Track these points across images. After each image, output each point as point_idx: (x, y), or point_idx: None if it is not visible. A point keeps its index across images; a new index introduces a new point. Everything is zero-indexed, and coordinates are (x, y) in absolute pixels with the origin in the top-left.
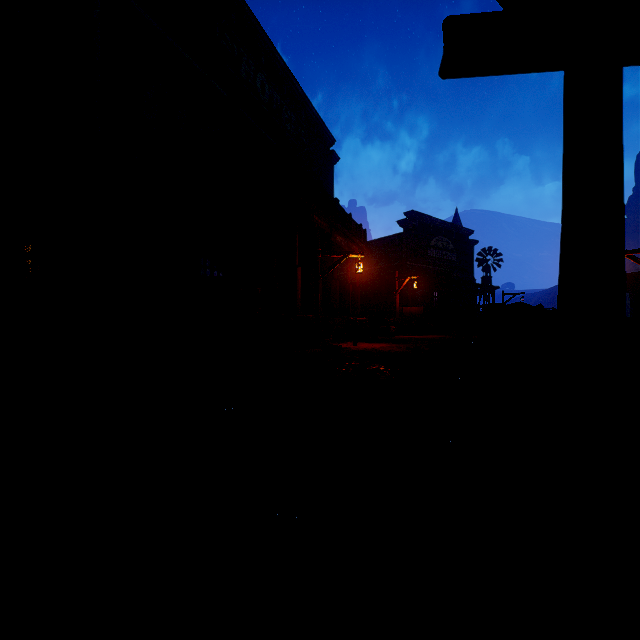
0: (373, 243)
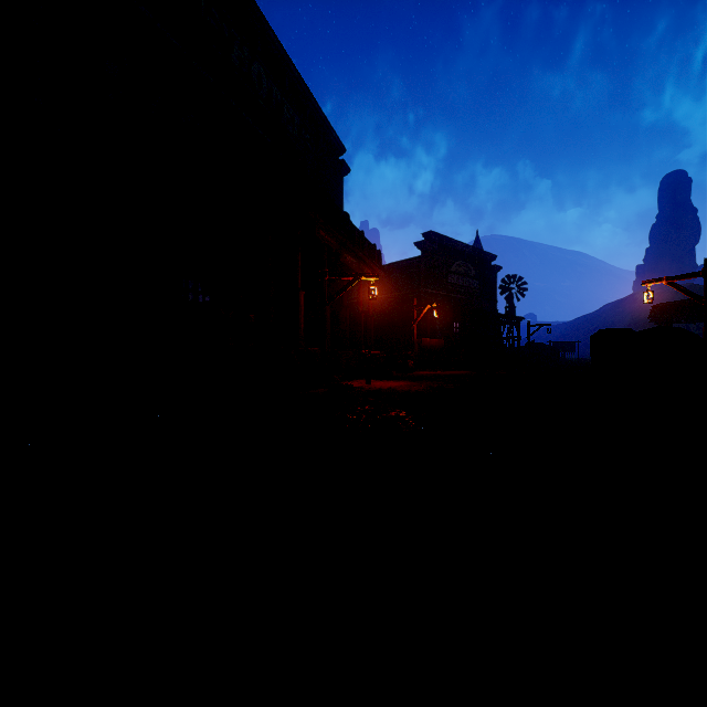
0: (388, 267)
